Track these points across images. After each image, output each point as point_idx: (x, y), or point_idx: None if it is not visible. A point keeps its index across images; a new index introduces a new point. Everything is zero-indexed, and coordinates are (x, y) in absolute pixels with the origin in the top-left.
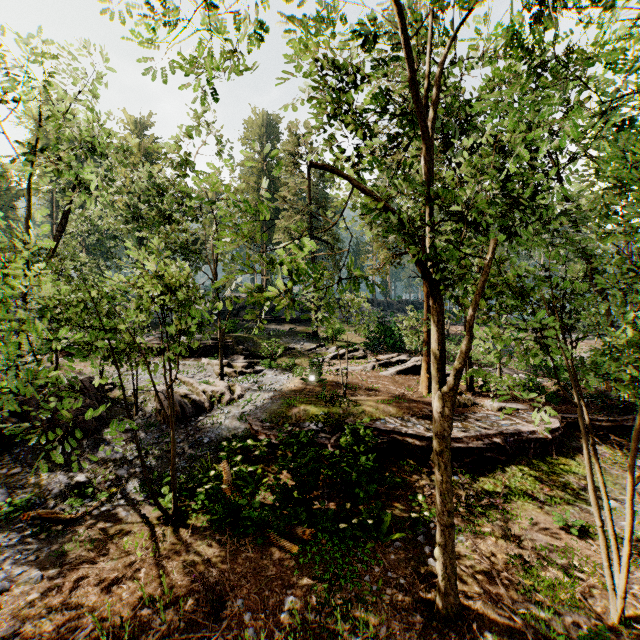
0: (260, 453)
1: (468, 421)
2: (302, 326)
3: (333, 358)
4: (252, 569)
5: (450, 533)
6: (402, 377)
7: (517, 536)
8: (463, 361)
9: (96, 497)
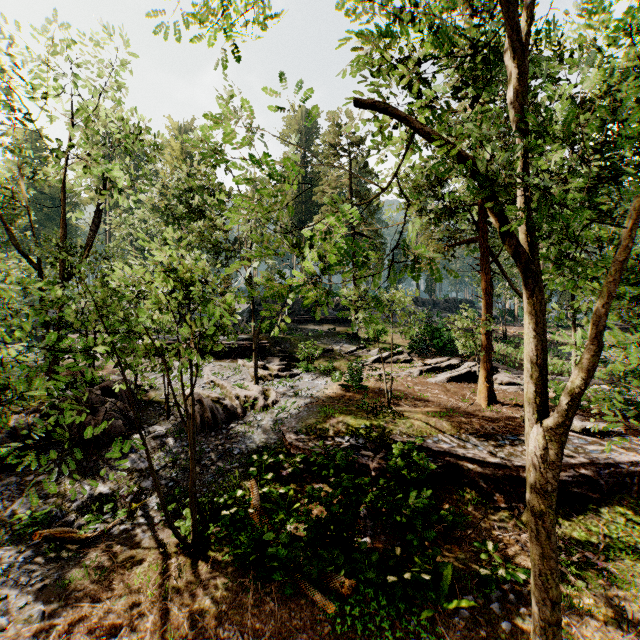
0: (293, 471)
1: None
2: (341, 326)
3: (375, 361)
4: (277, 631)
5: (555, 633)
6: (454, 385)
7: (634, 617)
8: (583, 384)
9: (115, 514)
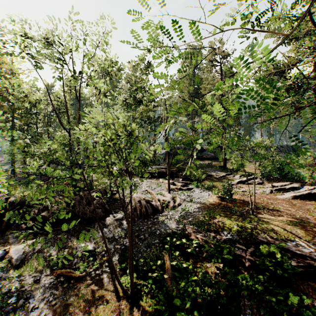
0: (191, 251)
1: None
2: (215, 162)
3: (238, 183)
4: None
5: None
6: (298, 201)
7: None
8: None
9: (93, 264)
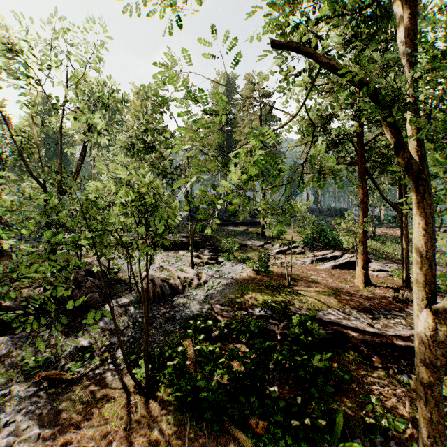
0: (219, 333)
1: (411, 318)
2: (253, 228)
3: (277, 253)
4: None
5: None
6: (337, 271)
7: None
8: None
9: (91, 362)
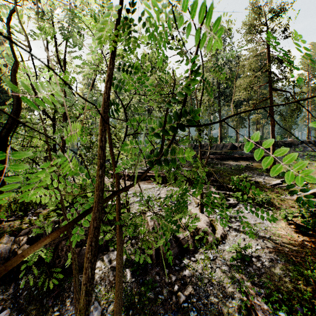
0: None
1: None
2: (255, 162)
3: None
4: None
5: None
6: None
7: None
8: None
9: None
